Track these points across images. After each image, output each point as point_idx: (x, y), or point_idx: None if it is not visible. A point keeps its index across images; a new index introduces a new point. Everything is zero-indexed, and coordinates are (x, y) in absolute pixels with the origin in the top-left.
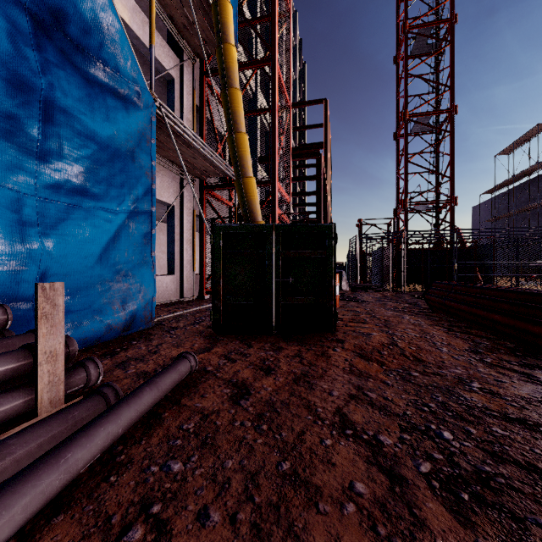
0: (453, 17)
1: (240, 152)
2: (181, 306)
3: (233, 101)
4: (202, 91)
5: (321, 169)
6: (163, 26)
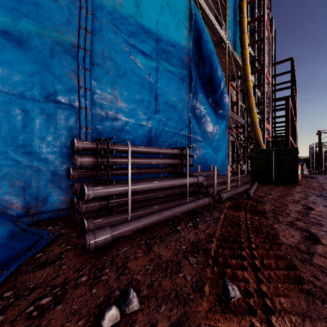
0: None
1: (254, 120)
2: None
3: (251, 101)
4: (228, 88)
5: (289, 106)
6: None
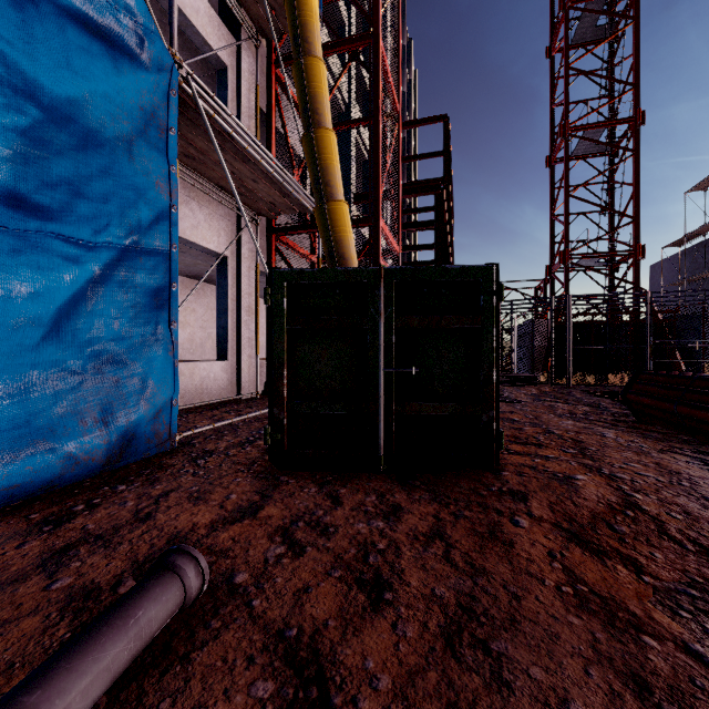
0: None
1: (323, 159)
2: (235, 409)
3: (312, 77)
4: (270, 89)
5: (442, 209)
6: (216, 5)
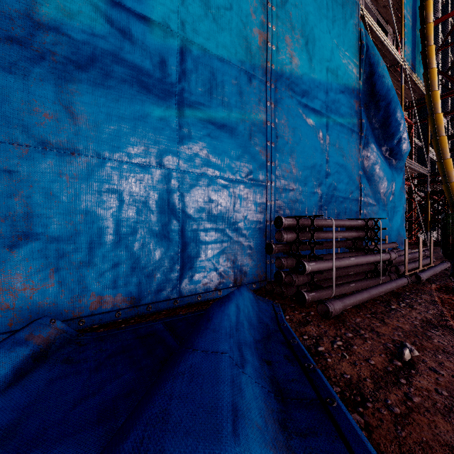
0: None
1: (447, 169)
2: None
3: (441, 143)
4: None
5: None
6: None
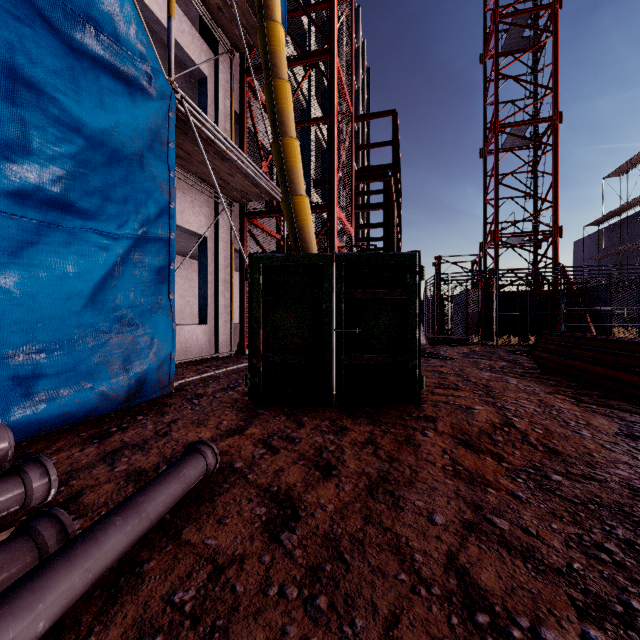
0: (557, 1)
1: (288, 162)
2: (214, 365)
3: (279, 96)
4: (243, 94)
5: (390, 194)
6: (195, 18)
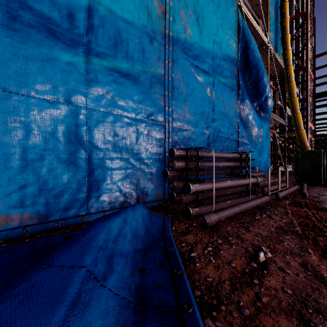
0: None
1: (298, 120)
2: None
3: (294, 102)
4: None
5: None
6: None
